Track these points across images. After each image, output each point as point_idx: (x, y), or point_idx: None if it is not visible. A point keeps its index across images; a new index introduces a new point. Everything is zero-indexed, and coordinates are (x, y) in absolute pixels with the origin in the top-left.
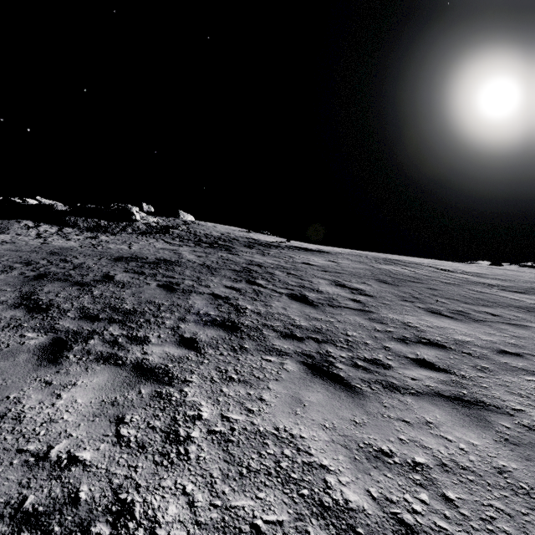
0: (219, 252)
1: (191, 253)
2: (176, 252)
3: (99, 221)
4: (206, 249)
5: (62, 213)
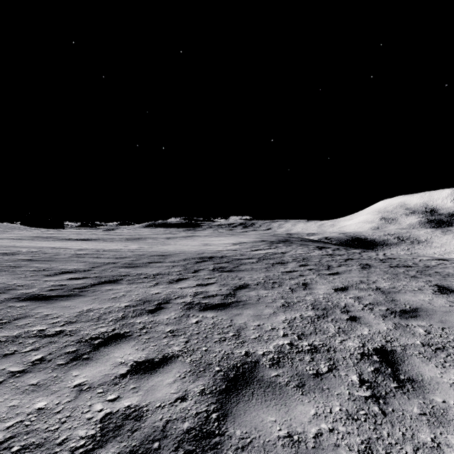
0: None
1: None
2: None
3: None
4: None
5: None
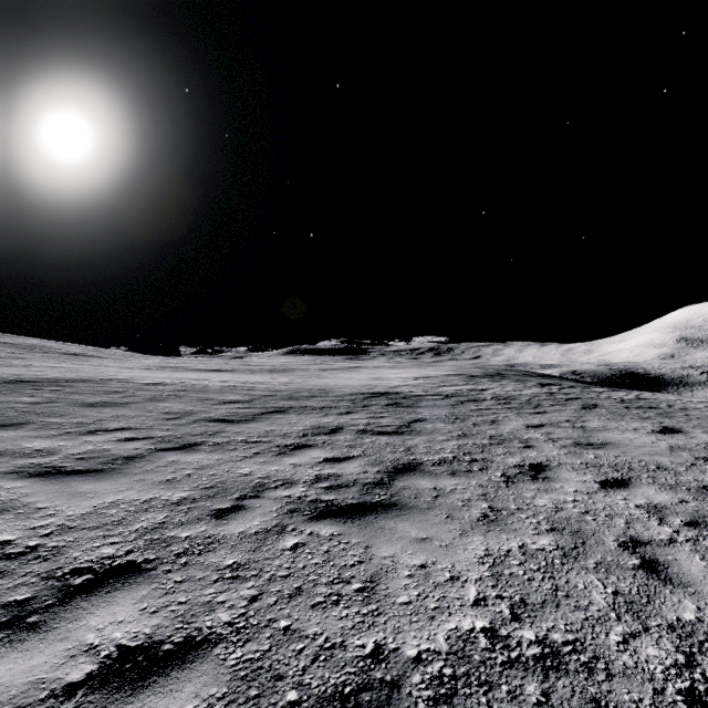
0: None
1: None
2: None
3: None
4: None
5: None
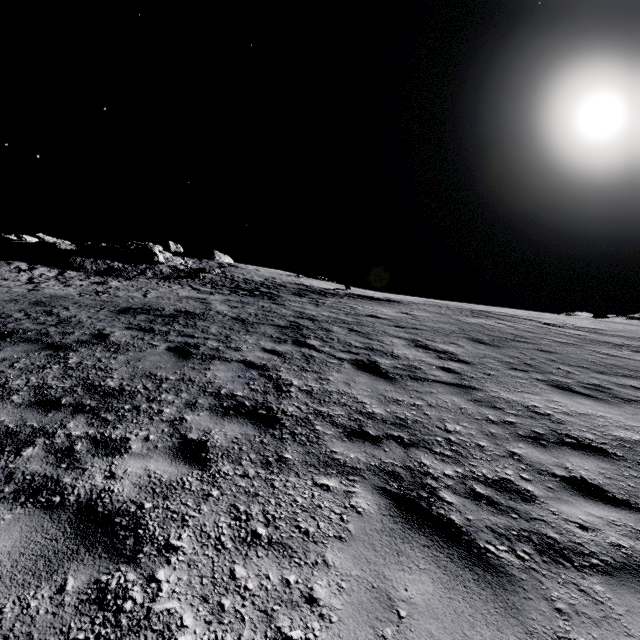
0: (260, 302)
1: (223, 303)
2: (204, 302)
3: (111, 262)
4: (243, 298)
5: (65, 253)
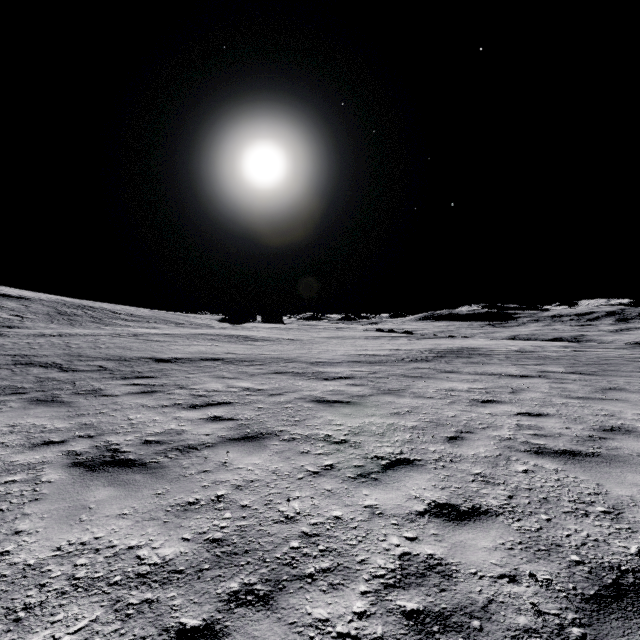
0: None
1: None
2: None
3: None
4: None
5: None
